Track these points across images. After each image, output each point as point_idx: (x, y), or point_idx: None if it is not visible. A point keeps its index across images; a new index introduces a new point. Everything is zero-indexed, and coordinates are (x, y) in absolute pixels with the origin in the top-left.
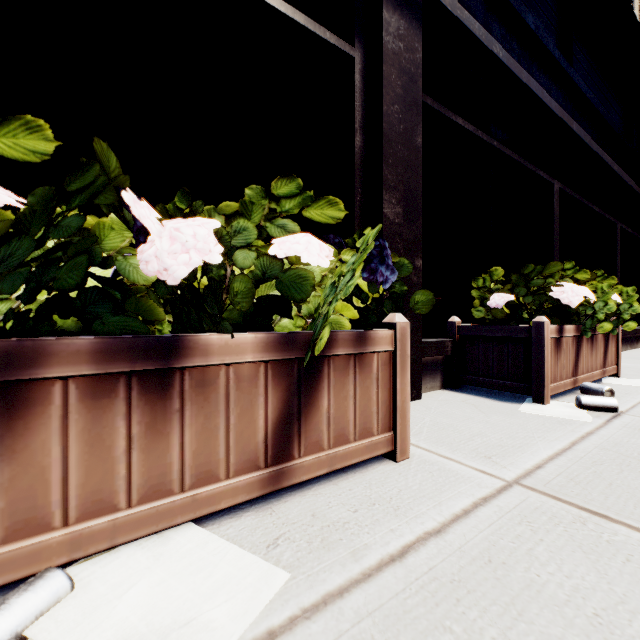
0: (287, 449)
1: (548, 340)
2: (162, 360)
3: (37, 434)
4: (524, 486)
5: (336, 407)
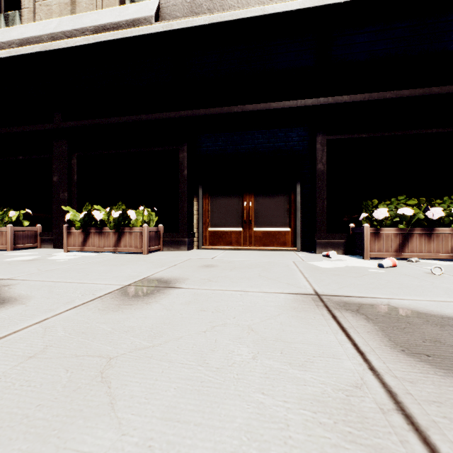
0: None
1: None
2: (430, 231)
3: (413, 240)
4: None
5: None
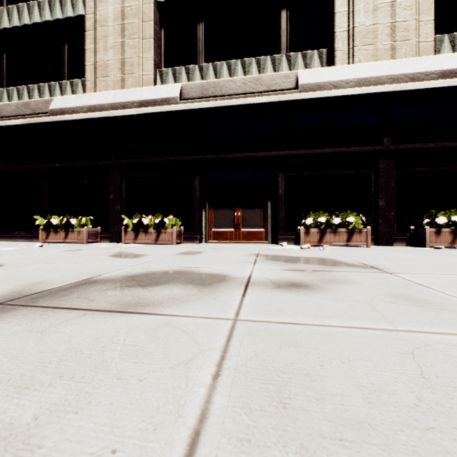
0: (348, 241)
1: (428, 232)
2: (335, 231)
3: (326, 235)
4: (382, 249)
5: (356, 238)
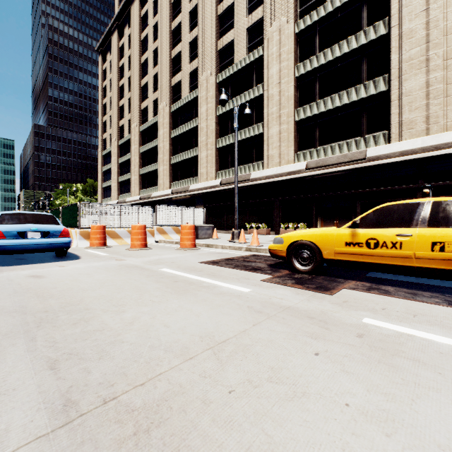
0: None
1: None
2: None
3: None
4: None
5: None
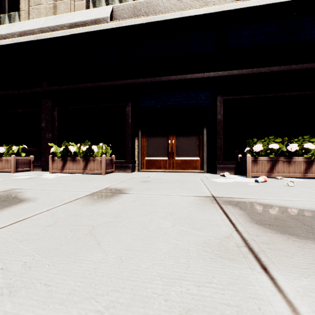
0: (306, 172)
1: None
2: (289, 159)
3: (278, 165)
4: None
5: None
